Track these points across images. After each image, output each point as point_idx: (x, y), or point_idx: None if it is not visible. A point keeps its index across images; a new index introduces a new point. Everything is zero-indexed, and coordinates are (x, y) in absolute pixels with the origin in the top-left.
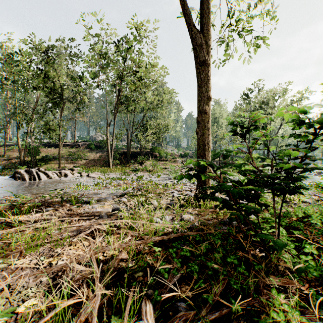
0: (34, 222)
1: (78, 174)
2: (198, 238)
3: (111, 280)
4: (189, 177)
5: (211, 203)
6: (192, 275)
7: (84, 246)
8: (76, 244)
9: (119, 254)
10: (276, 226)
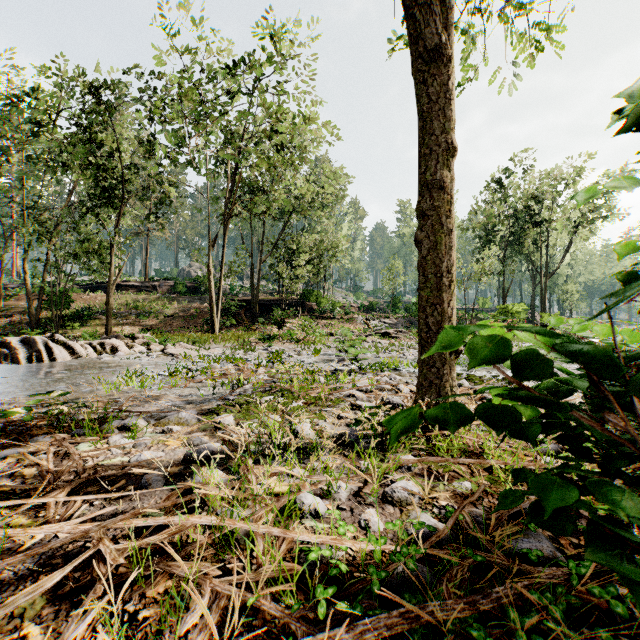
0: None
1: (143, 347)
2: None
3: None
4: None
5: (461, 434)
6: None
7: None
8: None
9: None
10: None
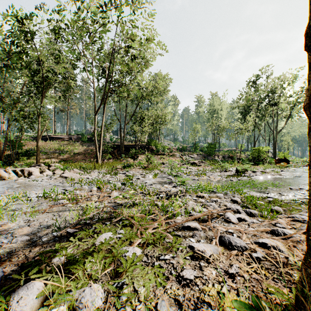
0: None
1: (50, 172)
2: None
3: None
4: None
5: None
6: None
7: None
8: None
9: None
10: None
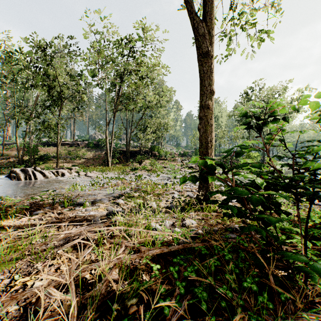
0: (18, 228)
1: (76, 173)
2: (204, 251)
3: (95, 315)
4: (193, 179)
5: (214, 205)
6: (198, 302)
7: (69, 259)
8: (61, 257)
9: (109, 273)
10: (301, 240)
